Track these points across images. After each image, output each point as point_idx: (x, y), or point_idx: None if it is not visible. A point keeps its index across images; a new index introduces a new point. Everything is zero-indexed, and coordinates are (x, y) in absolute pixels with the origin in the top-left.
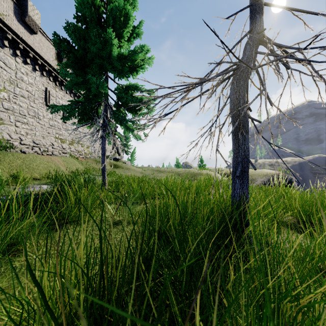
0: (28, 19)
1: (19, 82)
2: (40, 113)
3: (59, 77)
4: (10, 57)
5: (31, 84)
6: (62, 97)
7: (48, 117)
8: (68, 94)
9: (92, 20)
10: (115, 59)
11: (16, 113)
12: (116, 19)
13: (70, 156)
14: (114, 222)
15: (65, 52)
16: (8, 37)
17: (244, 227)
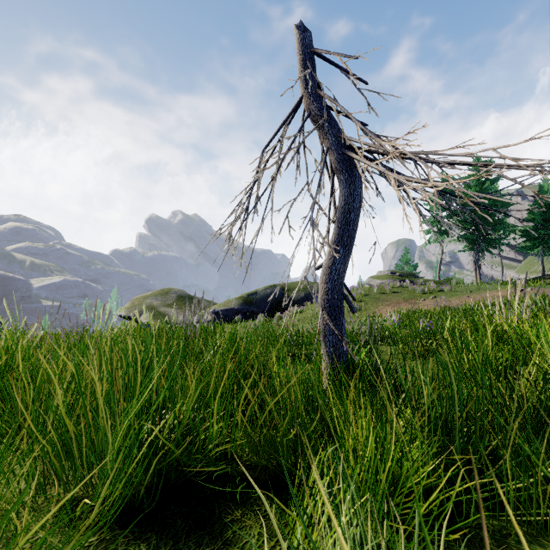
0: None
1: None
2: None
3: None
4: None
5: None
6: None
7: None
8: None
9: None
10: None
11: None
12: None
13: None
14: None
15: None
16: None
17: None
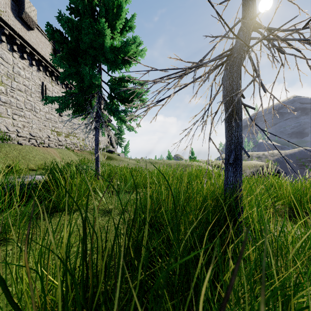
0: (25, 16)
1: (16, 77)
2: (37, 106)
3: (55, 72)
4: (7, 52)
5: (28, 78)
6: (58, 91)
7: (45, 111)
8: (63, 89)
9: (86, 12)
10: (108, 50)
11: (13, 107)
12: (109, 10)
13: (65, 148)
14: (106, 210)
15: (59, 43)
16: (6, 33)
17: (238, 215)
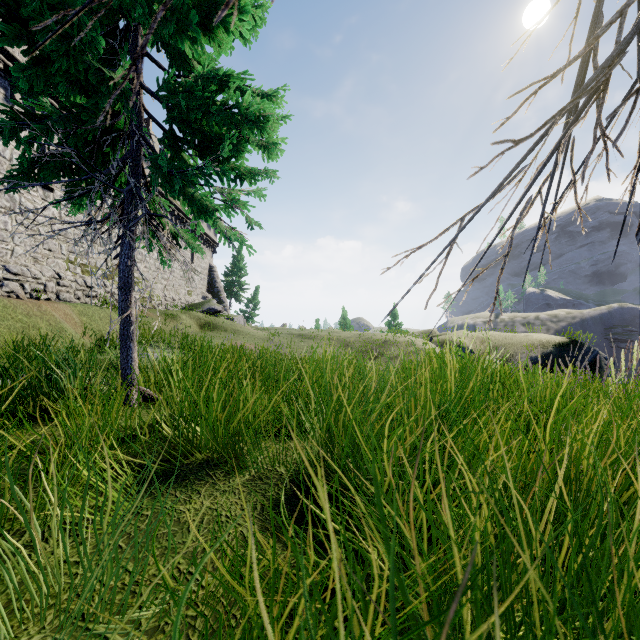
0: None
1: None
2: (27, 203)
3: None
4: None
5: None
6: None
7: (49, 215)
8: None
9: None
10: None
11: None
12: None
13: (104, 303)
14: None
15: None
16: None
17: None
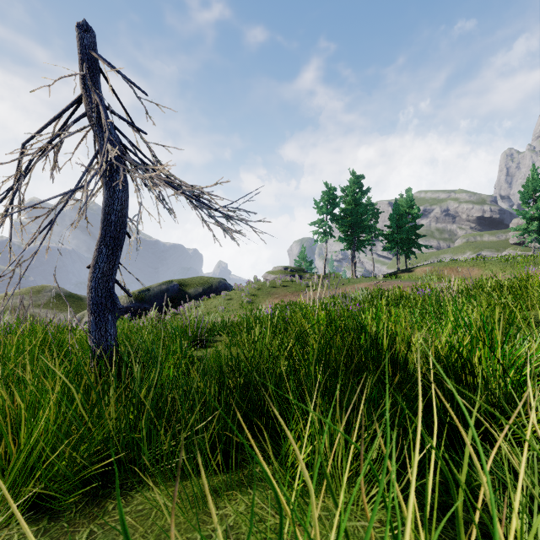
0: None
1: None
2: None
3: None
4: None
5: None
6: None
7: None
8: None
9: None
10: None
11: None
12: None
13: None
14: None
15: None
16: None
17: None
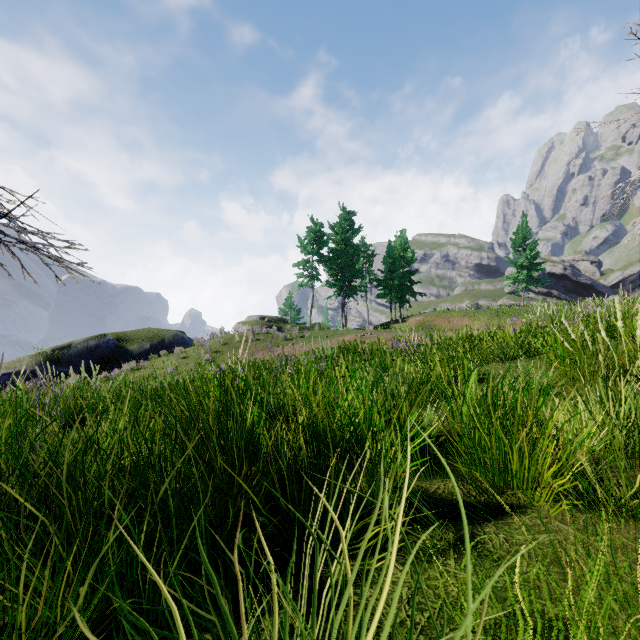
0: None
1: None
2: None
3: None
4: None
5: None
6: None
7: None
8: None
9: None
10: None
11: None
12: None
13: None
14: None
15: None
16: None
17: None
